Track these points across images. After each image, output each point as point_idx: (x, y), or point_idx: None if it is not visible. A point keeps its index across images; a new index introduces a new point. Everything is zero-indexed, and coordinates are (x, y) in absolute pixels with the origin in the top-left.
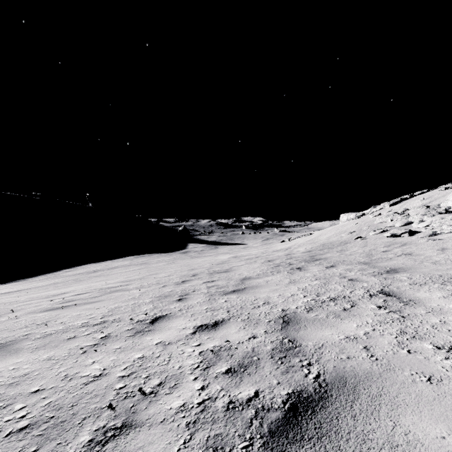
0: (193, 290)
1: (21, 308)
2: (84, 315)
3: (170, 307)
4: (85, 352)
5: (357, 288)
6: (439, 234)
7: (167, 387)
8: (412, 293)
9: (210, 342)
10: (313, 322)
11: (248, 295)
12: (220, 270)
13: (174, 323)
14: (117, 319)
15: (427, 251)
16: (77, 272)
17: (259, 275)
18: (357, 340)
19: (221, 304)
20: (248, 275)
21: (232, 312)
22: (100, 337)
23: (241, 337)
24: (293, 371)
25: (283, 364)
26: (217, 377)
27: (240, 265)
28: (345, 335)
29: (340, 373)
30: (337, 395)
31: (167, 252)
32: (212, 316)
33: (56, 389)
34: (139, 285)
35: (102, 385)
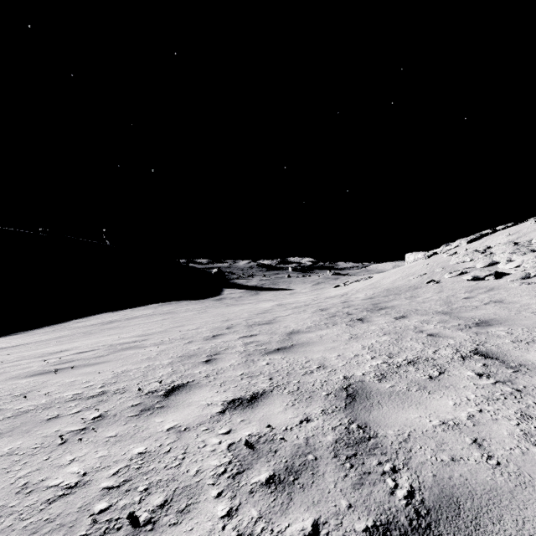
0: (225, 348)
1: (3, 372)
2: (79, 382)
3: (194, 372)
4: (64, 443)
5: (442, 347)
6: (534, 276)
7: (173, 510)
8: (520, 354)
9: (245, 427)
10: (390, 397)
11: (297, 355)
12: (261, 321)
13: (196, 395)
14: (121, 389)
15: (523, 298)
16: (89, 323)
17: (310, 327)
18: (460, 428)
19: (261, 368)
20: (297, 327)
21: (276, 380)
22: (92, 417)
23: (288, 420)
24: (370, 482)
25: (353, 468)
26: (253, 492)
27: (286, 315)
28: (439, 420)
29: (446, 488)
30: (449, 534)
31: (198, 299)
32: (249, 385)
33: (3, 511)
34: (159, 341)
35: (75, 504)
